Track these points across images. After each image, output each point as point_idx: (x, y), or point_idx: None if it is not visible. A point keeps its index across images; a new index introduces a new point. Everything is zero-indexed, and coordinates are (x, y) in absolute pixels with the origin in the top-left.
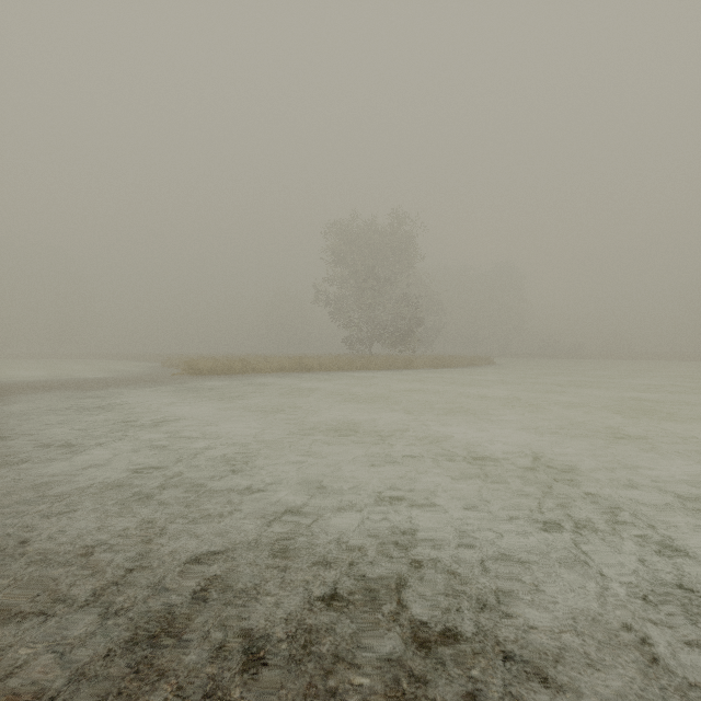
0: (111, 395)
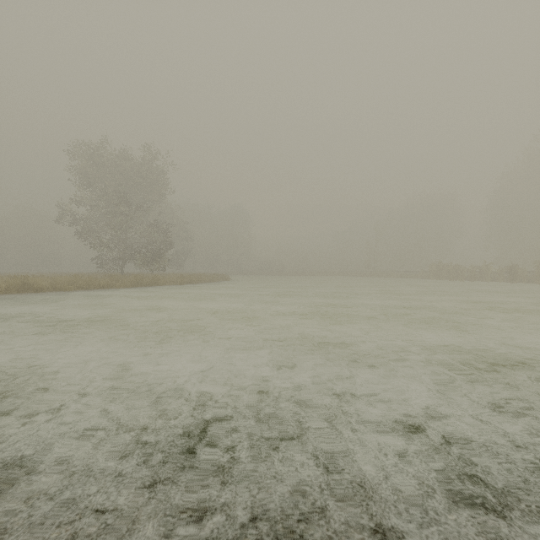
0: None
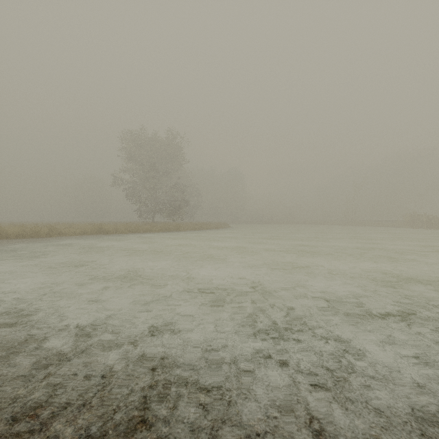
0: None
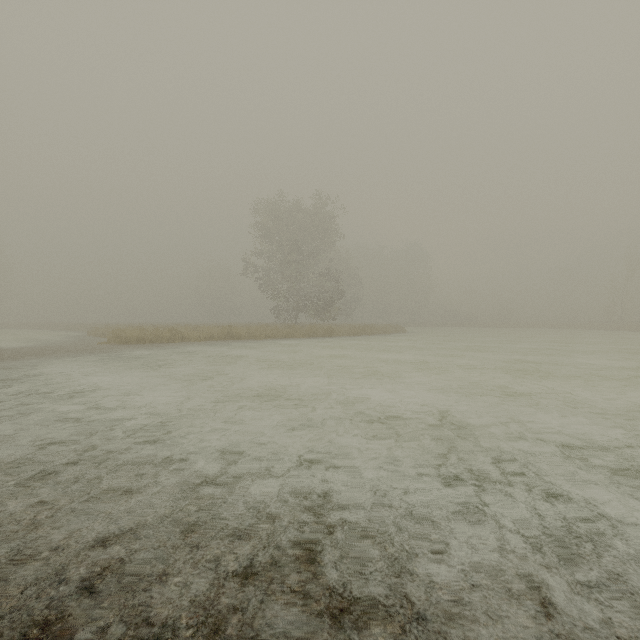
0: (26, 366)
